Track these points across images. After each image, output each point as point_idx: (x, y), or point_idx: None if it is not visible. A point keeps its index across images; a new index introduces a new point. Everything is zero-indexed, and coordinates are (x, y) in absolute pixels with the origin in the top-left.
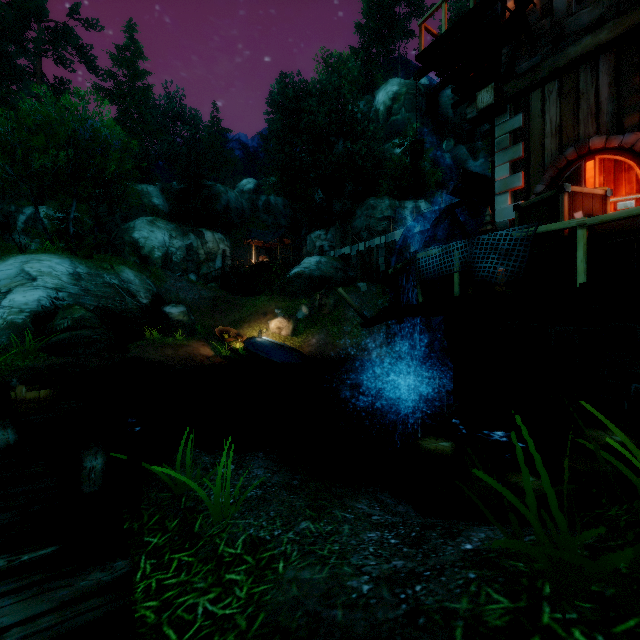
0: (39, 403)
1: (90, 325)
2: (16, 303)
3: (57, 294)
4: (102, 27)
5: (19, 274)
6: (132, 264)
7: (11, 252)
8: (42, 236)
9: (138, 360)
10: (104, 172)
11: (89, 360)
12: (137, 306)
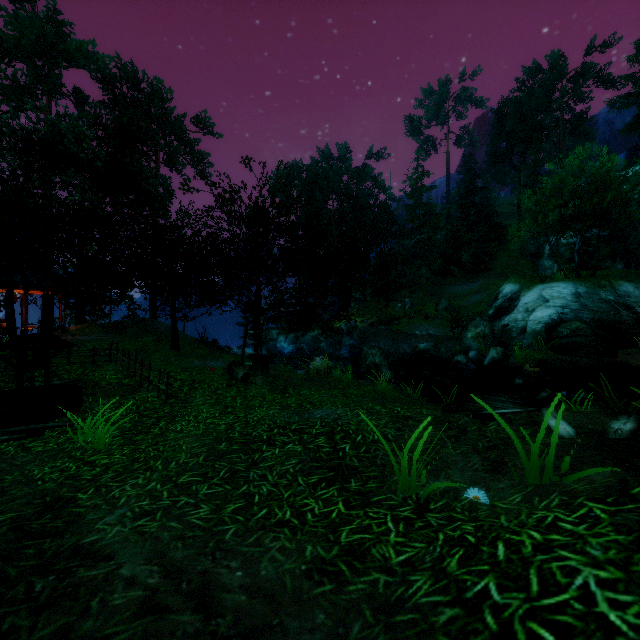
0: (534, 374)
1: (582, 334)
2: (536, 318)
3: (561, 311)
4: (618, 38)
5: (538, 298)
6: (634, 276)
7: (536, 282)
8: (559, 261)
9: (623, 365)
10: (603, 204)
11: (579, 359)
12: (632, 317)
